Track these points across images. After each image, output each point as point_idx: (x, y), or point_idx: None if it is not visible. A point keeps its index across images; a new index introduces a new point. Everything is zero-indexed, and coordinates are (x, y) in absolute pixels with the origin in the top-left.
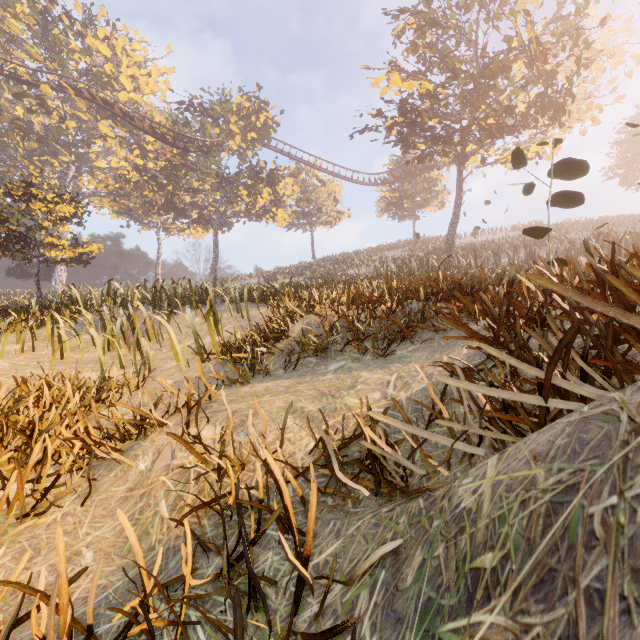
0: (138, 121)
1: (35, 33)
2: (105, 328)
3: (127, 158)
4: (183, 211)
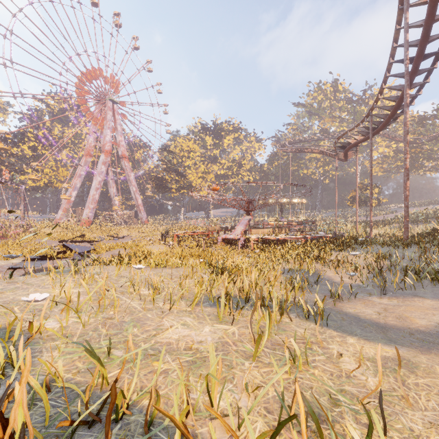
0: (396, 138)
1: (351, 115)
2: (401, 228)
3: (386, 144)
4: (420, 167)
